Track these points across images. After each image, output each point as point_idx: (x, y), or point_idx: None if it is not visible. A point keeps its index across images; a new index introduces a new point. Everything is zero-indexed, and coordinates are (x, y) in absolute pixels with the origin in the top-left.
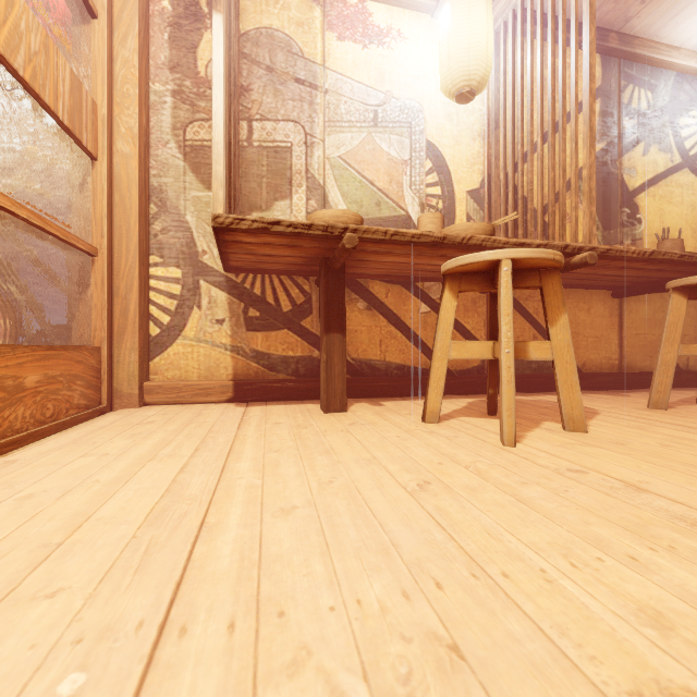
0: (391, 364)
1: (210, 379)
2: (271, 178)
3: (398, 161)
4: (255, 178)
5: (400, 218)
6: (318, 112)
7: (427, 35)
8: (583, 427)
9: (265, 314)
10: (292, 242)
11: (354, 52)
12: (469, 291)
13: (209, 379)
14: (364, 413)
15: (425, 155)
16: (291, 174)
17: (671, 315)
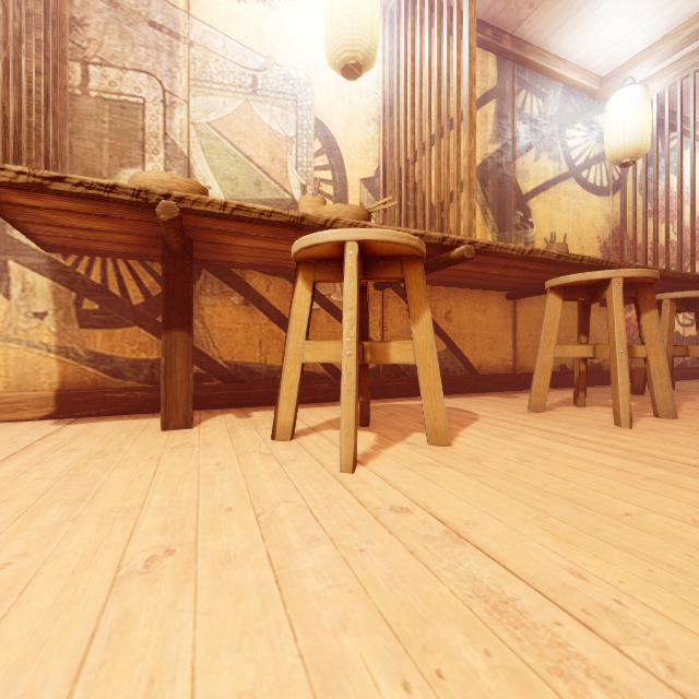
0: (273, 367)
1: (25, 389)
2: (116, 138)
3: (281, 137)
4: (92, 136)
5: (284, 202)
6: (180, 67)
7: (316, 1)
8: (446, 440)
9: (106, 307)
10: (99, 210)
11: (227, 4)
12: (327, 281)
13: (23, 389)
14: (213, 429)
15: (313, 134)
16: (143, 137)
17: (548, 315)
